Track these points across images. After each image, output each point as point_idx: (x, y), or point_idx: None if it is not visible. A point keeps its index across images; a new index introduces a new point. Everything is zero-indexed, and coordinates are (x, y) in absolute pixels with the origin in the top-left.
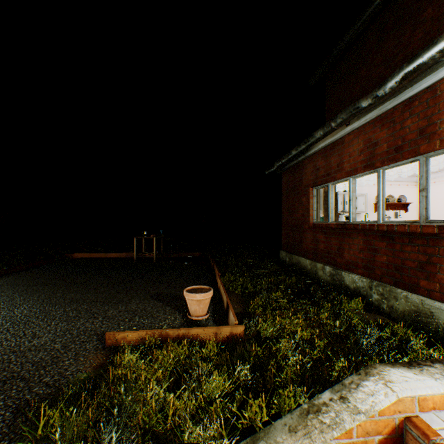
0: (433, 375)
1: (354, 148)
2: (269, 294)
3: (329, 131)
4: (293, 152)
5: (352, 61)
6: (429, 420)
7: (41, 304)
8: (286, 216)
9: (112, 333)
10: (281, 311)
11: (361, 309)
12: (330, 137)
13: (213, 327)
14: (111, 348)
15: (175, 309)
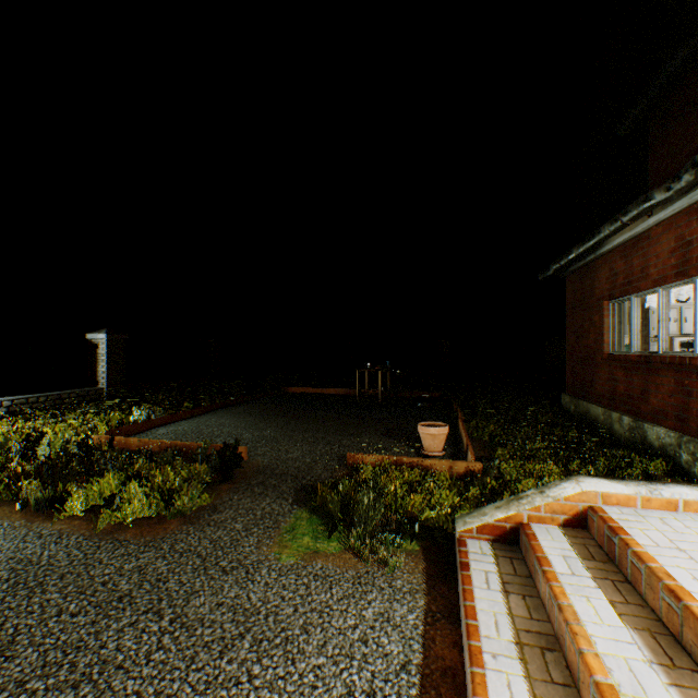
0: (627, 484)
1: (661, 246)
2: (524, 443)
3: (620, 226)
4: (574, 251)
5: (692, 90)
6: (607, 509)
7: (281, 429)
8: (572, 343)
9: (352, 453)
10: (534, 460)
11: (663, 473)
12: (627, 230)
13: (447, 460)
14: (351, 467)
15: (407, 445)
